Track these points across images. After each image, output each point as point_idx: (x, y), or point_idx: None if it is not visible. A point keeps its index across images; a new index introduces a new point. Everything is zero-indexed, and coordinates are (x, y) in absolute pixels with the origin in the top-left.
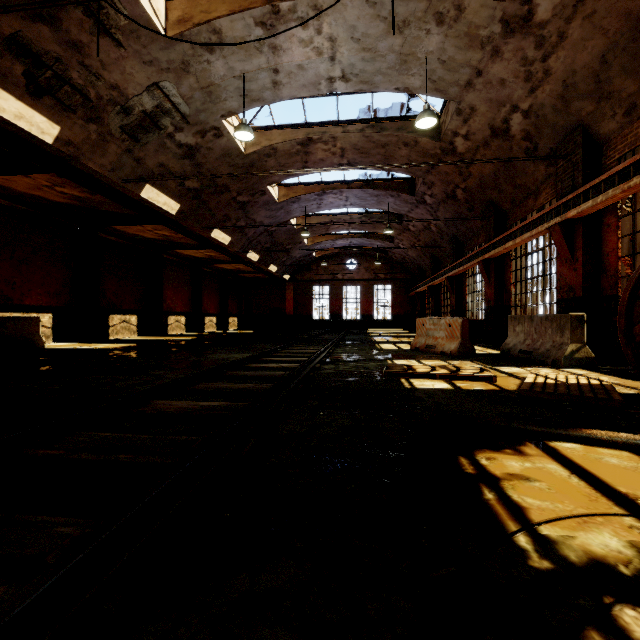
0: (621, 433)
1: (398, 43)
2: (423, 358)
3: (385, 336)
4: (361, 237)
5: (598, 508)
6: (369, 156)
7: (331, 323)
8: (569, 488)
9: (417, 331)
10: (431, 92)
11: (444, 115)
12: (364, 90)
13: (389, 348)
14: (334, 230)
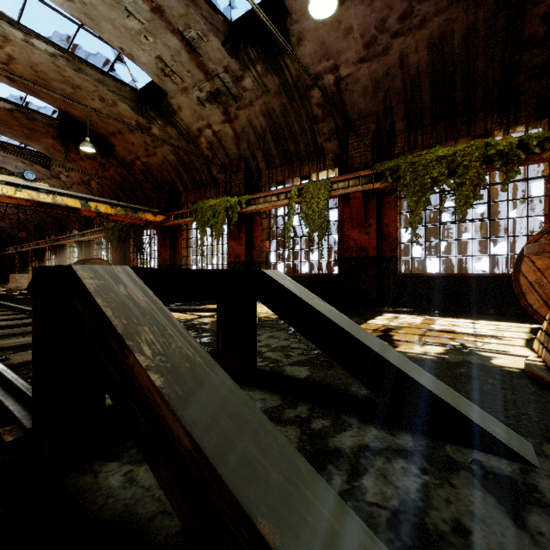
0: None
1: (1, 158)
2: None
3: None
4: None
5: None
6: None
7: None
8: None
9: (11, 280)
10: None
11: None
12: None
13: None
14: None
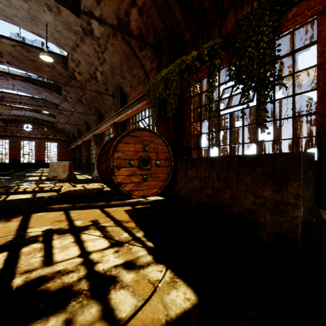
0: (63, 205)
1: (26, 6)
2: (44, 183)
3: (44, 172)
4: (32, 111)
5: (4, 235)
6: (24, 63)
7: (8, 165)
8: (4, 231)
9: (50, 169)
10: (55, 43)
11: (68, 58)
12: (8, 22)
13: (32, 179)
14: (8, 103)
